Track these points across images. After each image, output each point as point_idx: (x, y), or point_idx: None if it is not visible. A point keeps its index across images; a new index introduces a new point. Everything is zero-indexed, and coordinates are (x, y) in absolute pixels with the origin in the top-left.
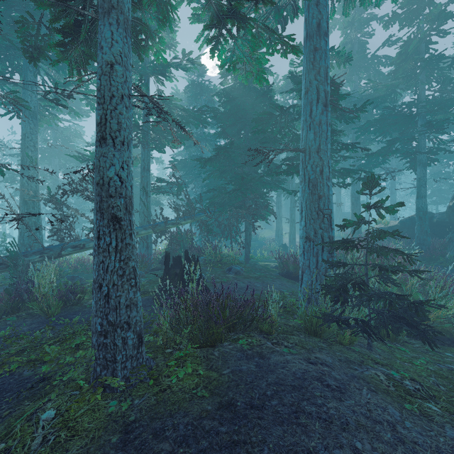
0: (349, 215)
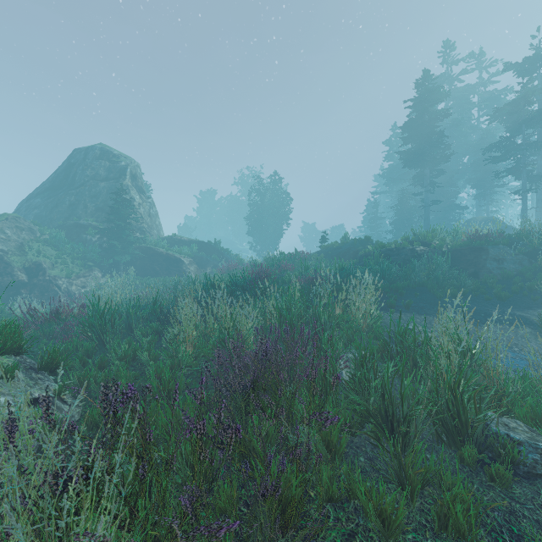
0: None
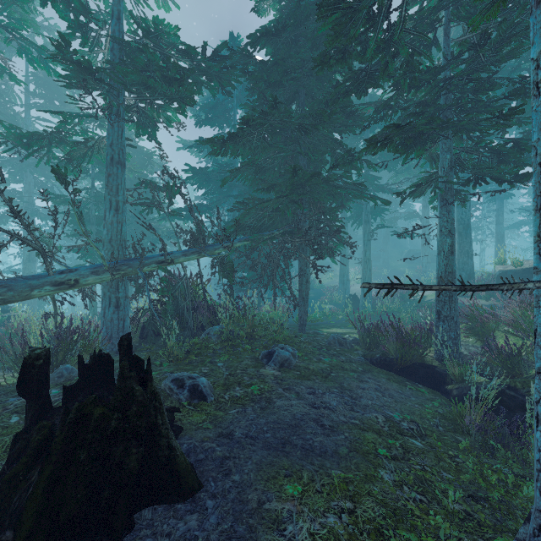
0: (435, 254)
